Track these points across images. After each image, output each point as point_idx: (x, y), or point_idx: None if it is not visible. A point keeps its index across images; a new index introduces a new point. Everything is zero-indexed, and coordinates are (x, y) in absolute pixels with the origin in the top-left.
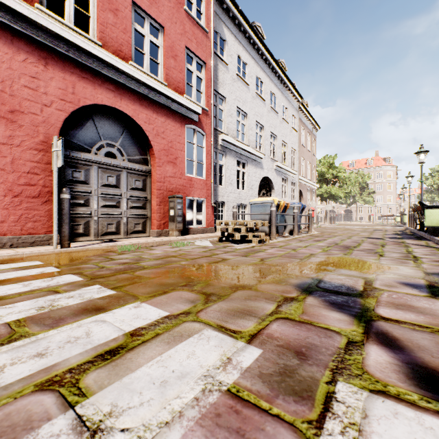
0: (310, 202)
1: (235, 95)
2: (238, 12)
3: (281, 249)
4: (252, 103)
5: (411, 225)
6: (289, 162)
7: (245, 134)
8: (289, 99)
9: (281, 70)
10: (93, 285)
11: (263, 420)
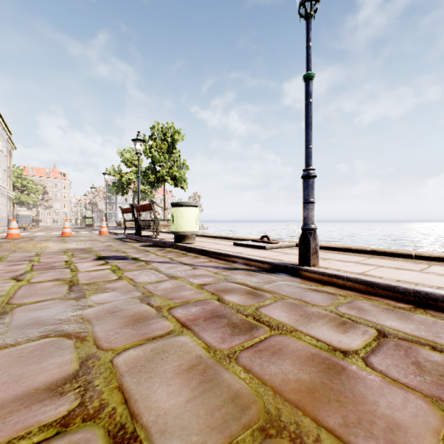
0: (21, 210)
1: None
2: None
3: (49, 230)
4: None
5: (82, 224)
6: (3, 180)
7: None
8: (4, 135)
9: (3, 120)
10: (38, 233)
11: (77, 232)
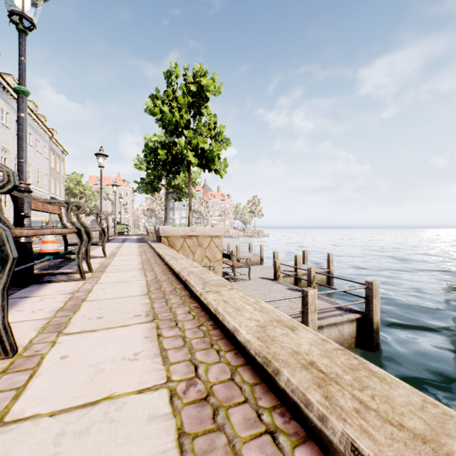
0: None
1: (0, 138)
2: (5, 81)
3: None
4: (13, 142)
5: None
6: (42, 184)
7: (7, 165)
8: (42, 135)
9: (37, 116)
10: None
11: None
